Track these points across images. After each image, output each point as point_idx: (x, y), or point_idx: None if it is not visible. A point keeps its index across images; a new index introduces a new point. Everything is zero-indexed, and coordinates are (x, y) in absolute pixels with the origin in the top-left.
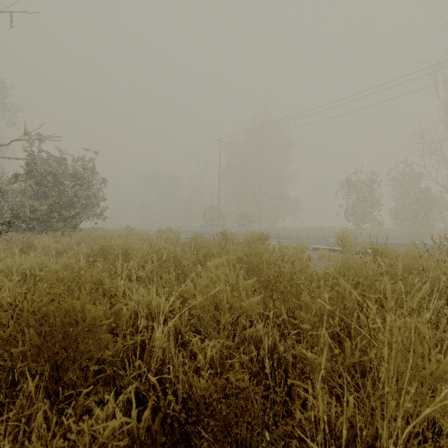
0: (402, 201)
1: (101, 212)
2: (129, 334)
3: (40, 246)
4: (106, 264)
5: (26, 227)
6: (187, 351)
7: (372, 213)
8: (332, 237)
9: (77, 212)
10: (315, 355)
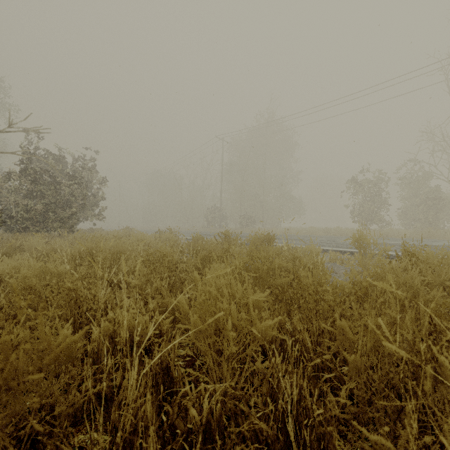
0: (411, 201)
1: (99, 212)
2: (90, 377)
3: (28, 247)
4: (90, 269)
5: (20, 227)
6: (173, 405)
7: (379, 214)
8: (341, 238)
9: (73, 212)
10: (384, 440)
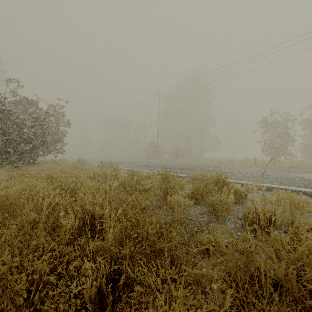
0: (311, 138)
1: (60, 147)
2: None
3: None
4: None
5: None
6: None
7: (286, 148)
8: (270, 171)
9: (29, 147)
10: None
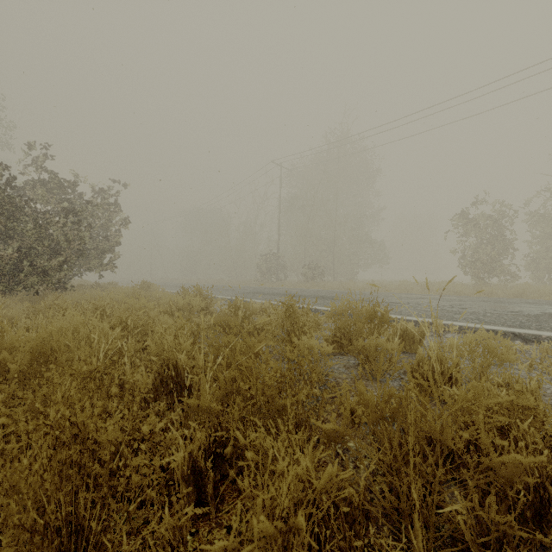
0: (544, 245)
1: (109, 261)
2: None
3: None
4: None
5: None
6: None
7: (501, 262)
8: (469, 302)
9: (58, 261)
10: None
